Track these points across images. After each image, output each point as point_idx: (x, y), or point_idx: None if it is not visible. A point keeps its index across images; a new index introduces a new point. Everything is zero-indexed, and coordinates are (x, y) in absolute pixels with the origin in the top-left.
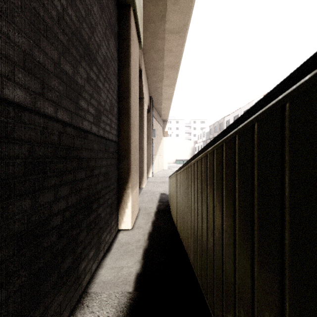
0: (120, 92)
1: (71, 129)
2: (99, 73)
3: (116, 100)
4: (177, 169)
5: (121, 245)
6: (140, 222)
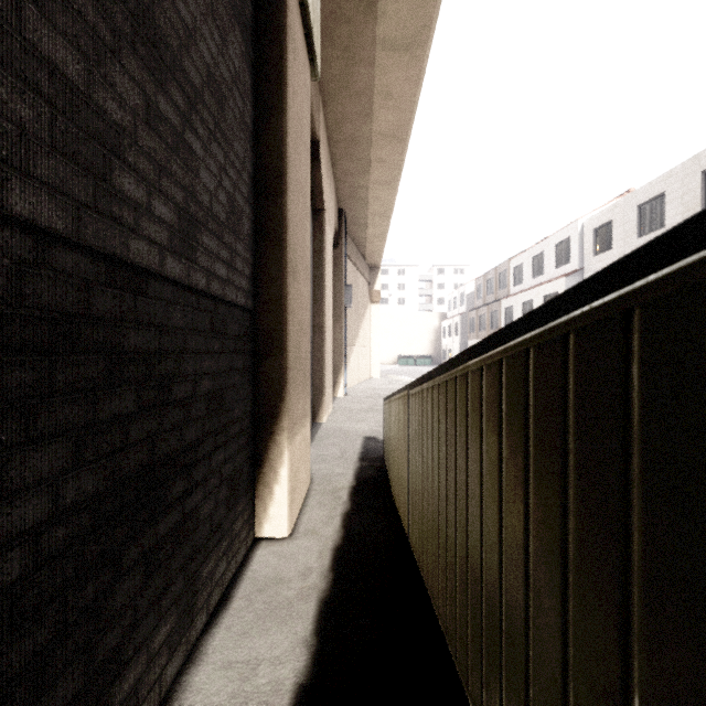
0: (260, 181)
1: (77, 256)
2: (191, 110)
3: (249, 200)
4: (401, 378)
5: (259, 586)
6: (314, 515)
